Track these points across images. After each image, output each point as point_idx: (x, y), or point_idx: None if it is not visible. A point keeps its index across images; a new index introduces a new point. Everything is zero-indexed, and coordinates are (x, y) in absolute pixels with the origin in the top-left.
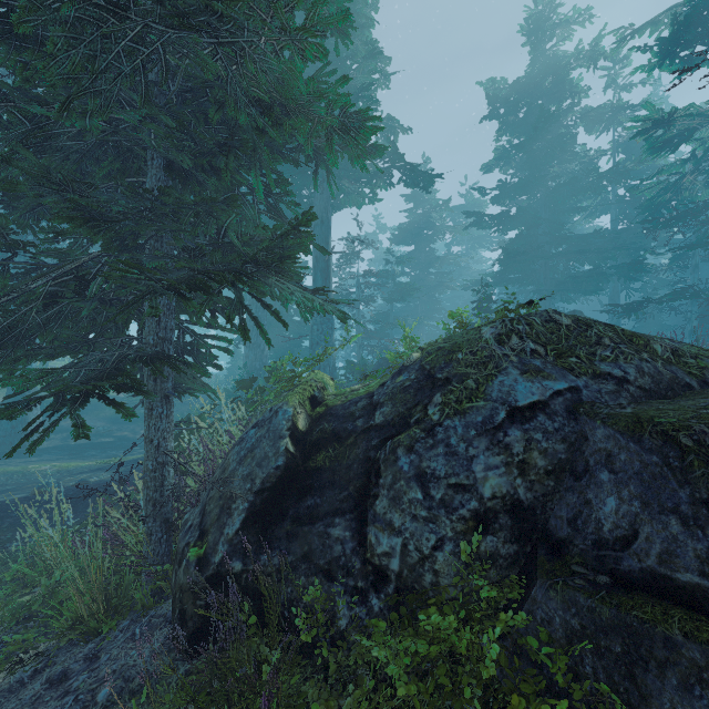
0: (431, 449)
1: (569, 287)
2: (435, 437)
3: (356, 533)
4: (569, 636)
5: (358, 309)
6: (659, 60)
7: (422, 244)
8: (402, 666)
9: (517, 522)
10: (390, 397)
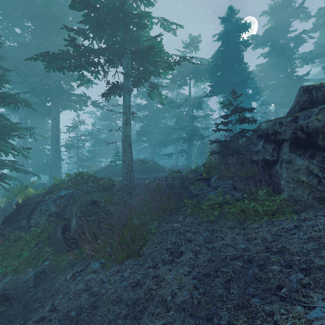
0: (43, 205)
1: (160, 144)
2: (45, 202)
3: (27, 221)
4: (53, 227)
5: (78, 150)
6: (172, 82)
7: (112, 121)
8: (29, 236)
9: (57, 215)
10: (42, 195)
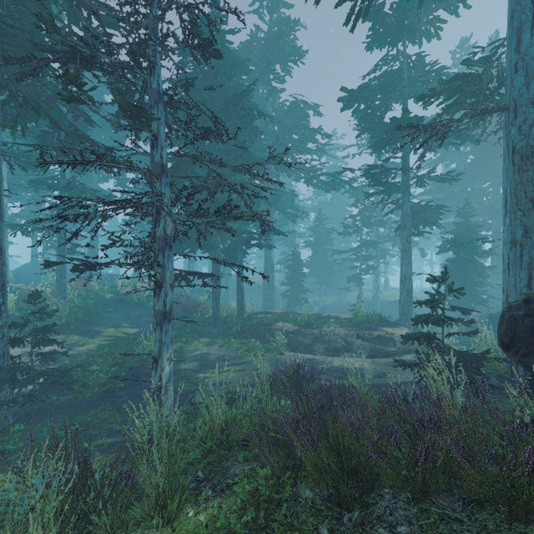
0: None
1: None
2: None
3: None
4: None
5: None
6: None
7: None
8: None
9: None
10: None
